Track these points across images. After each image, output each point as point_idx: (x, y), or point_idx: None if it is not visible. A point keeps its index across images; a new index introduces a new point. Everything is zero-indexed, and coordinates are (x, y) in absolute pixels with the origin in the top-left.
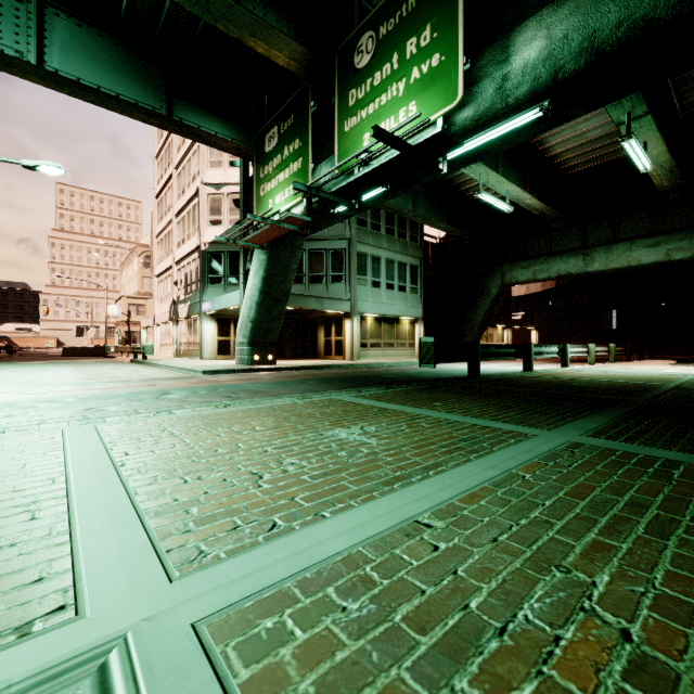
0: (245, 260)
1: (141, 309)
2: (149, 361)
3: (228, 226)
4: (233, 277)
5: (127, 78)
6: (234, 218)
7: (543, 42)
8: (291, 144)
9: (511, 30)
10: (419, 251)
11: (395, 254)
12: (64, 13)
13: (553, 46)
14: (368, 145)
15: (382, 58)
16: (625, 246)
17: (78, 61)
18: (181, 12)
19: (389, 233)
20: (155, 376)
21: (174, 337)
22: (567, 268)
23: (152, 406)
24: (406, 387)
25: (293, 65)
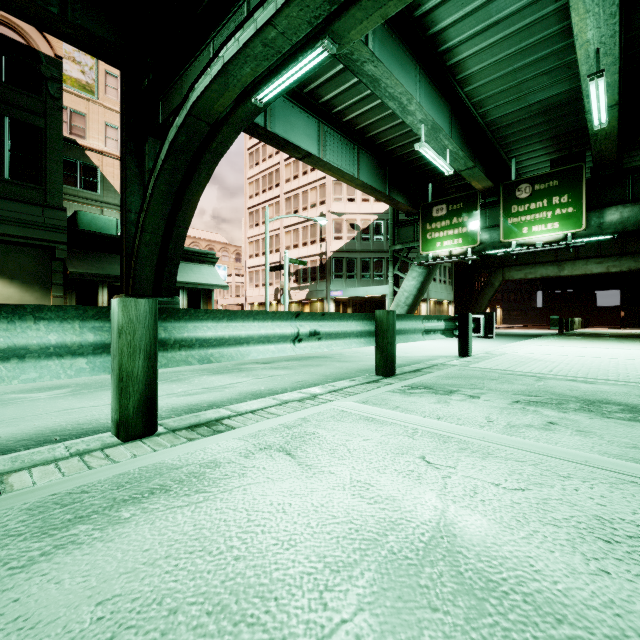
0: (393, 269)
1: None
2: None
3: (346, 240)
4: (350, 274)
5: (378, 179)
6: (351, 236)
7: (619, 217)
8: (460, 218)
9: (604, 208)
10: None
11: None
12: (363, 151)
13: (623, 219)
14: (553, 245)
15: (536, 198)
16: (583, 262)
17: (366, 174)
18: (417, 153)
19: None
20: None
21: None
22: (547, 272)
23: (503, 340)
24: (562, 335)
25: (480, 188)
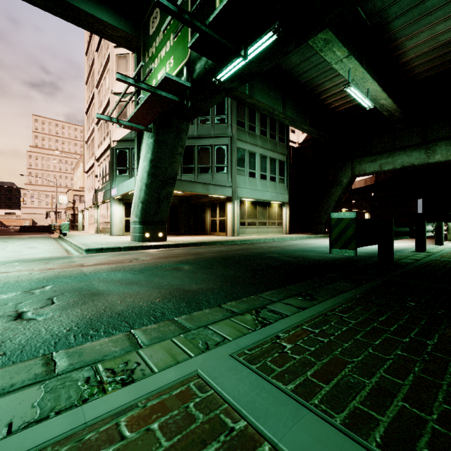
0: (139, 148)
1: (83, 199)
2: (64, 237)
3: None
4: None
5: None
6: None
7: None
8: None
9: None
10: (285, 149)
11: (267, 151)
12: None
13: None
14: None
15: None
16: None
17: None
18: None
19: (263, 134)
20: (28, 256)
21: (95, 218)
22: (410, 160)
23: None
24: (334, 295)
25: None
